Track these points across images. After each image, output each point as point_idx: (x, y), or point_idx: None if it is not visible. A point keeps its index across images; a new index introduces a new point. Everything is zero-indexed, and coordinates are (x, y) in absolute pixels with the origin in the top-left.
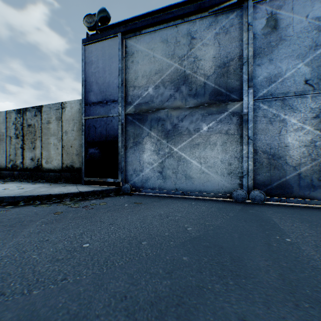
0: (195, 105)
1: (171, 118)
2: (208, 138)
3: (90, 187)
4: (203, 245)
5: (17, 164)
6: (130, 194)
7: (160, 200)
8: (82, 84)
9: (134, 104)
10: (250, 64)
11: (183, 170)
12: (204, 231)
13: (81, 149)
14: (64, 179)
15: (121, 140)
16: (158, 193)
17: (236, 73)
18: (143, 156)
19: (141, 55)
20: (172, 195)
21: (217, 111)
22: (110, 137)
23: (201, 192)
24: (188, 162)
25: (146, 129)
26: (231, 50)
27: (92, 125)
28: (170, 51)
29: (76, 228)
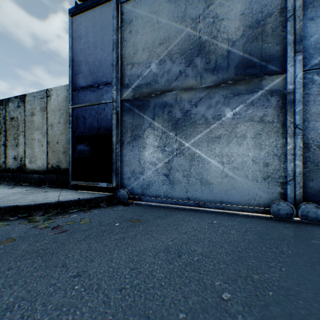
0: (215, 83)
1: (181, 102)
2: (234, 128)
3: (76, 194)
4: None
5: None
6: (126, 204)
7: (167, 215)
8: (69, 65)
9: (133, 87)
10: (298, 19)
11: (198, 173)
12: (261, 308)
13: (68, 145)
14: (49, 182)
15: (116, 134)
16: (164, 203)
17: (275, 35)
18: (144, 154)
19: (141, 22)
20: (183, 206)
21: (246, 90)
22: (102, 129)
23: (223, 203)
24: (205, 162)
25: (148, 118)
26: (269, 2)
27: (81, 115)
28: (179, 12)
29: (7, 289)
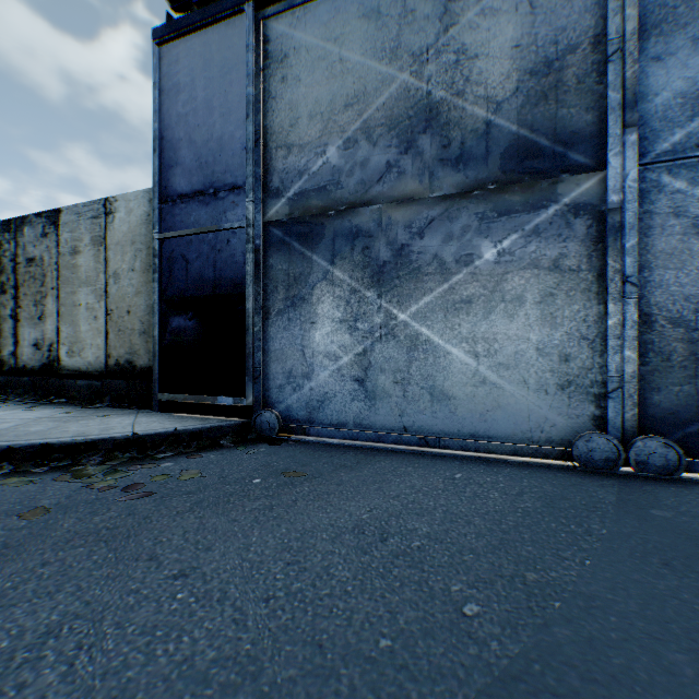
0: (460, 188)
1: (389, 228)
2: (500, 282)
3: (169, 421)
4: None
5: (3, 358)
6: (275, 442)
7: (360, 463)
8: (154, 147)
9: (289, 195)
10: (630, 57)
11: (425, 376)
12: (535, 630)
13: (151, 318)
14: (111, 396)
15: (254, 294)
16: (354, 440)
17: (584, 90)
18: (313, 337)
19: (306, 59)
20: (394, 445)
21: (525, 204)
22: (225, 284)
23: (477, 438)
24: (440, 353)
25: (321, 261)
26: (570, 23)
27: (179, 254)
28: (387, 40)
29: (45, 599)
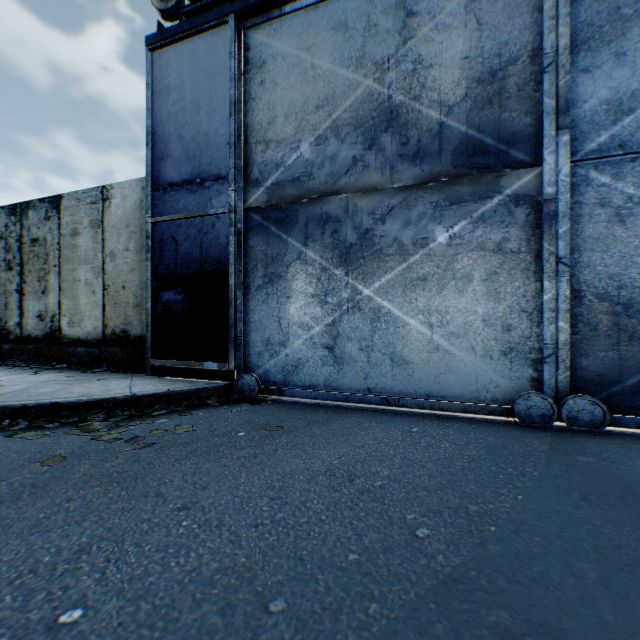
0: (417, 180)
1: (355, 214)
2: (451, 262)
3: (162, 384)
4: (490, 626)
5: (9, 328)
6: (255, 402)
7: (330, 419)
8: (147, 142)
9: (267, 184)
10: (562, 69)
11: (387, 344)
12: (474, 547)
13: (144, 292)
14: (108, 362)
15: (236, 271)
16: (325, 399)
17: (524, 96)
18: (288, 309)
19: (282, 65)
20: (359, 404)
21: (473, 194)
22: (210, 263)
23: (431, 398)
24: (399, 324)
25: (295, 243)
26: (512, 38)
27: (169, 236)
28: (353, 50)
29: (74, 526)
